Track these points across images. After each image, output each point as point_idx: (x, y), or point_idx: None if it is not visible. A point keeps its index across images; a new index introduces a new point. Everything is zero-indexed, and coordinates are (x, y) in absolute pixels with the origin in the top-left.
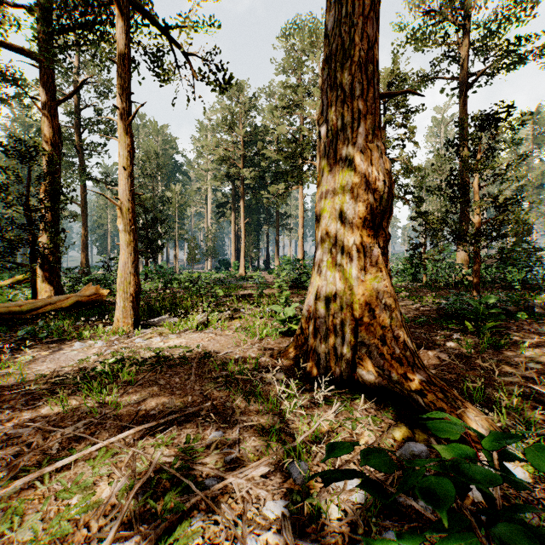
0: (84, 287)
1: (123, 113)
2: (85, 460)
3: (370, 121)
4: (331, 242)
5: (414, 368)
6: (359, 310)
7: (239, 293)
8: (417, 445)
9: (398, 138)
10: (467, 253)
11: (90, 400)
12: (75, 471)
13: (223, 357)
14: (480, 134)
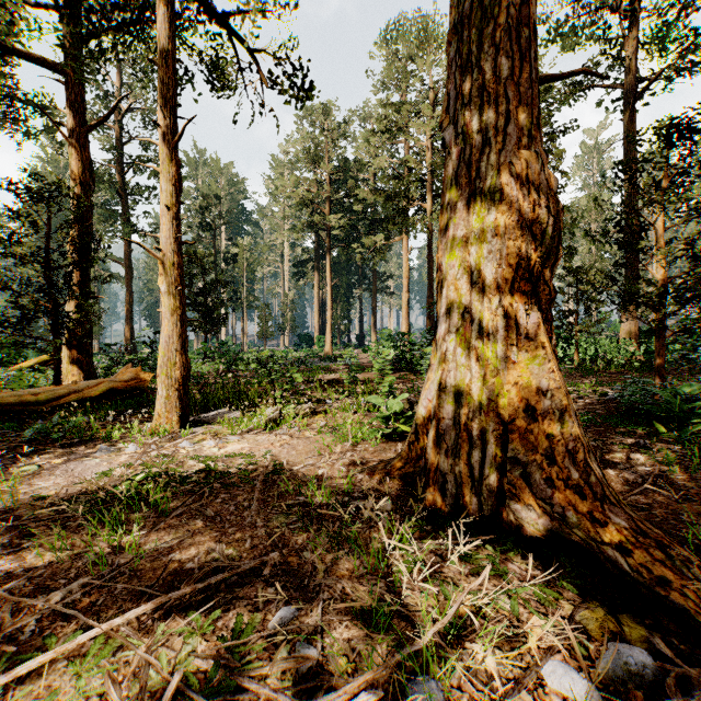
0: (121, 369)
1: (167, 133)
2: (67, 660)
3: (525, 115)
4: (463, 303)
5: (604, 503)
6: (509, 408)
7: (324, 377)
8: (633, 652)
9: None
10: (635, 323)
11: (100, 542)
12: (49, 680)
13: (300, 472)
14: (667, 153)
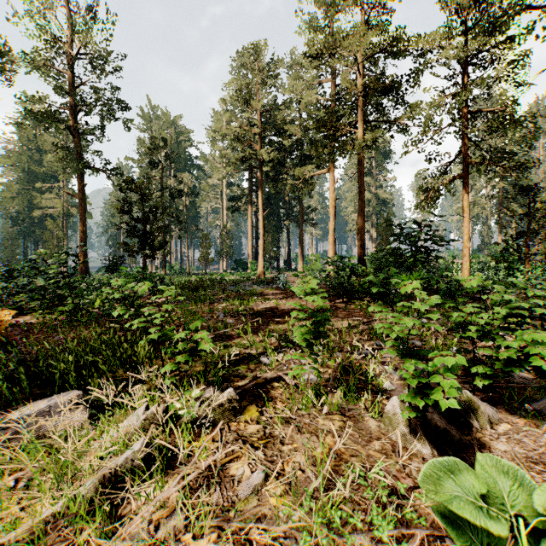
0: None
1: None
2: None
3: None
4: None
5: None
6: None
7: (257, 306)
8: None
9: (489, 78)
10: None
11: None
12: None
13: None
14: None
